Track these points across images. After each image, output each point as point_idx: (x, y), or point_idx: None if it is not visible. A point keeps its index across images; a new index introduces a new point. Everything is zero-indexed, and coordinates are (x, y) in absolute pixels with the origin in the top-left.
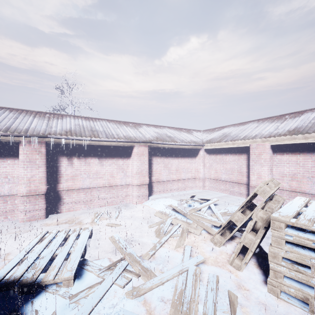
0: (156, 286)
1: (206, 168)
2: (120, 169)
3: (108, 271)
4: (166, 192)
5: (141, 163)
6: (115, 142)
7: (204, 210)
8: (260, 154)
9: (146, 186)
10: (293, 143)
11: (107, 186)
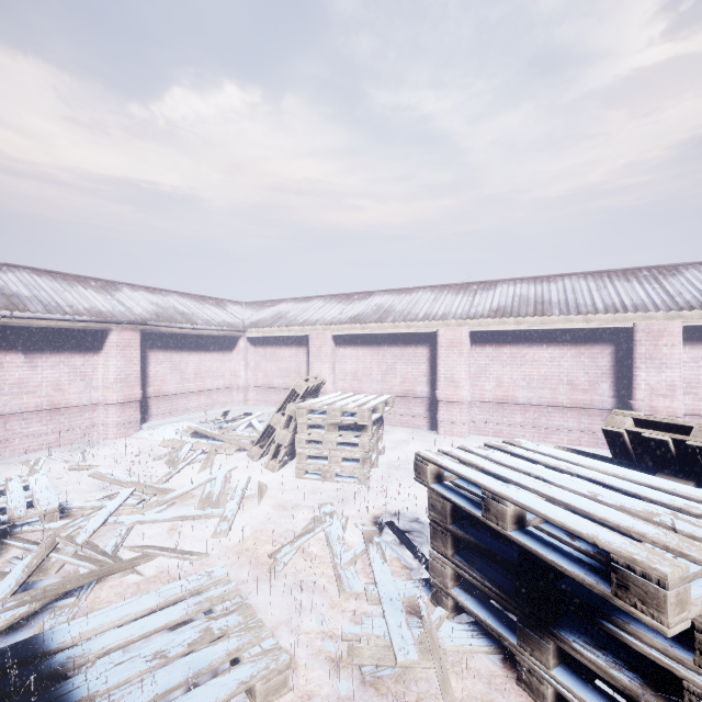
0: (180, 495)
1: (250, 369)
2: (78, 374)
3: (107, 501)
4: (175, 414)
5: (126, 361)
6: (69, 321)
7: (242, 428)
8: (320, 347)
9: (137, 404)
10: (354, 333)
11: (45, 410)
